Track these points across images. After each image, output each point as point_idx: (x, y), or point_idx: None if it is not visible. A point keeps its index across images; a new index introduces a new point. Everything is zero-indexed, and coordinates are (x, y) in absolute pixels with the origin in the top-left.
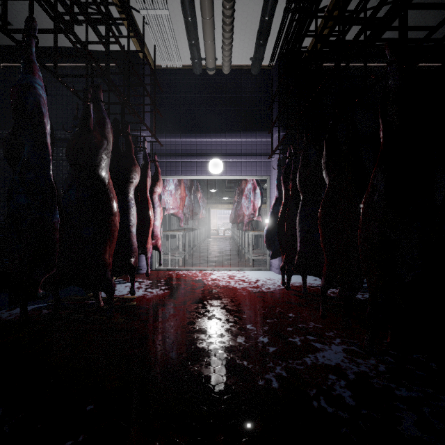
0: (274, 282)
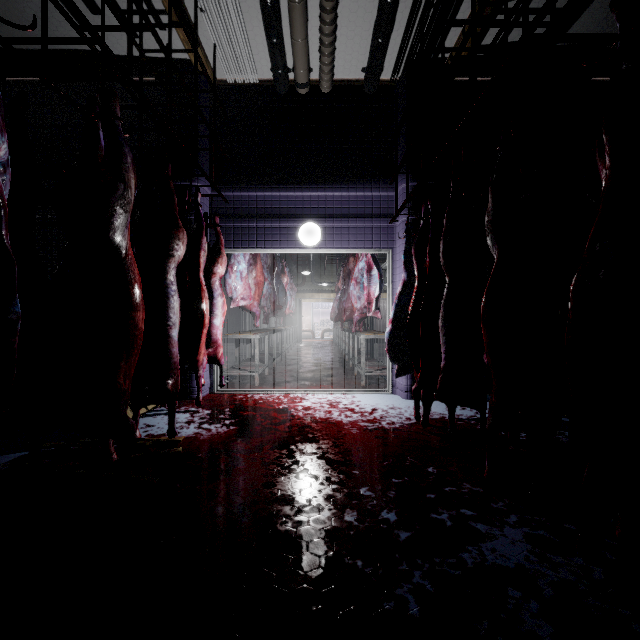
0: (401, 413)
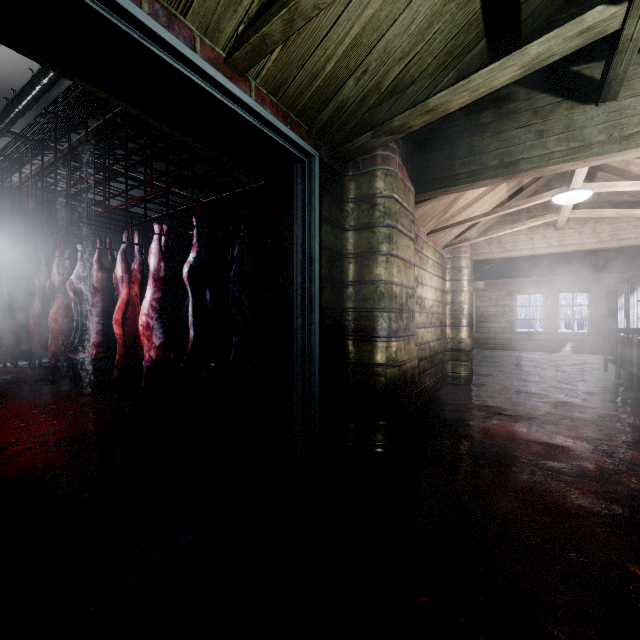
0: None
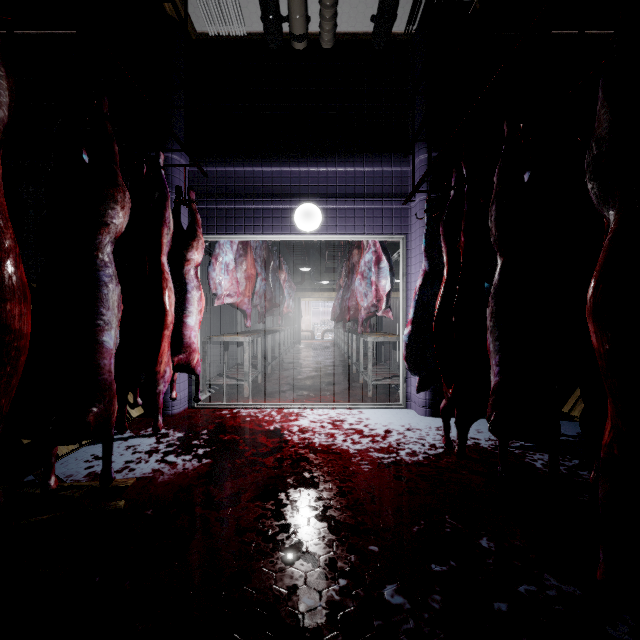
0: (422, 437)
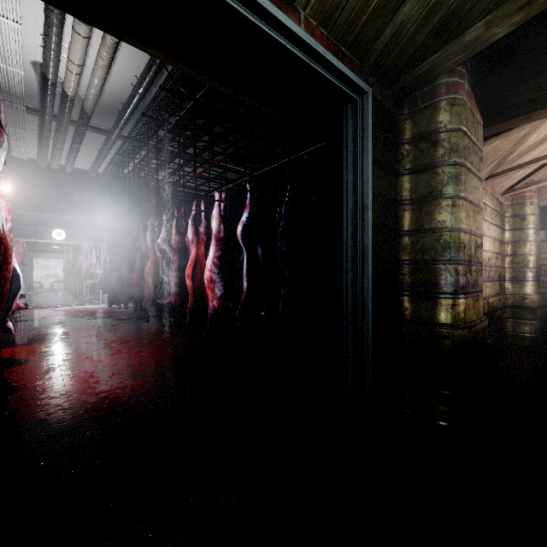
0: (104, 307)
